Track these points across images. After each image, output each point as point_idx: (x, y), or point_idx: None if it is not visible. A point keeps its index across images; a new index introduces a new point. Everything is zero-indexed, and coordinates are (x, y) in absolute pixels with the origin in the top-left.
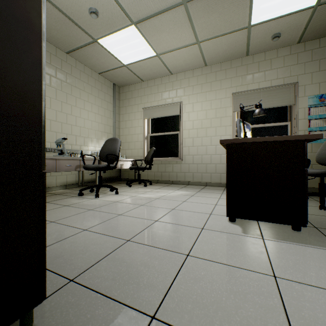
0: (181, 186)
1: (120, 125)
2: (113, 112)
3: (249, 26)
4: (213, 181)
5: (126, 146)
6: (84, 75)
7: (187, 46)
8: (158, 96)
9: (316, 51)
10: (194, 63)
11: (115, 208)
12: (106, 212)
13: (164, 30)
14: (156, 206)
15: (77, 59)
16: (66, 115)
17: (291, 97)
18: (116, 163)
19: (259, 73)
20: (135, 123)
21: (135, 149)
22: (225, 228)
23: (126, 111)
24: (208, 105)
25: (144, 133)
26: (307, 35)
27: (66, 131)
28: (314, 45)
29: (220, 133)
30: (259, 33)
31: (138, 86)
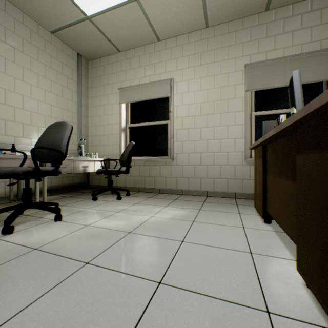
0: (172, 197)
1: (89, 112)
2: (77, 93)
3: None
4: (216, 190)
5: (96, 141)
6: (23, 28)
7: None
8: (140, 71)
9: None
10: (190, 20)
11: (5, 283)
12: None
13: None
14: (120, 265)
15: None
16: None
17: None
18: (58, 164)
19: (283, 35)
20: (109, 109)
21: (108, 145)
22: None
23: (96, 94)
24: (210, 83)
25: (121, 123)
26: None
27: None
28: None
29: (227, 122)
30: None
31: (113, 59)
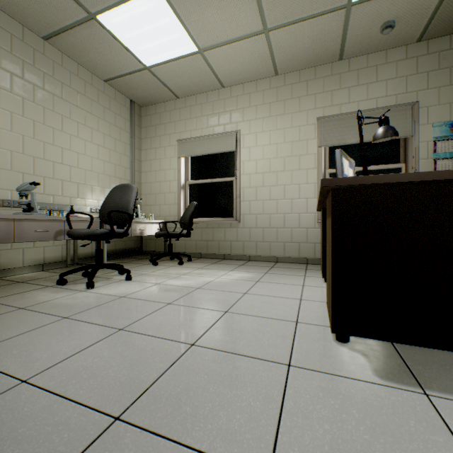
0: (238, 262)
1: (143, 167)
2: (130, 145)
3: (348, 4)
4: (287, 255)
5: (151, 200)
6: (78, 81)
7: (248, 36)
8: (202, 121)
9: (445, 55)
10: (258, 69)
11: (116, 311)
12: (95, 324)
13: (211, 2)
14: (195, 304)
15: (65, 52)
16: (43, 145)
17: (407, 124)
18: (128, 226)
19: (358, 87)
20: (166, 164)
21: (165, 205)
22: (335, 362)
23: (151, 145)
24: (280, 137)
25: (180, 180)
26: (434, 27)
27: (43, 172)
28: (442, 44)
29: (299, 180)
30: (363, 19)
31: (171, 106)
